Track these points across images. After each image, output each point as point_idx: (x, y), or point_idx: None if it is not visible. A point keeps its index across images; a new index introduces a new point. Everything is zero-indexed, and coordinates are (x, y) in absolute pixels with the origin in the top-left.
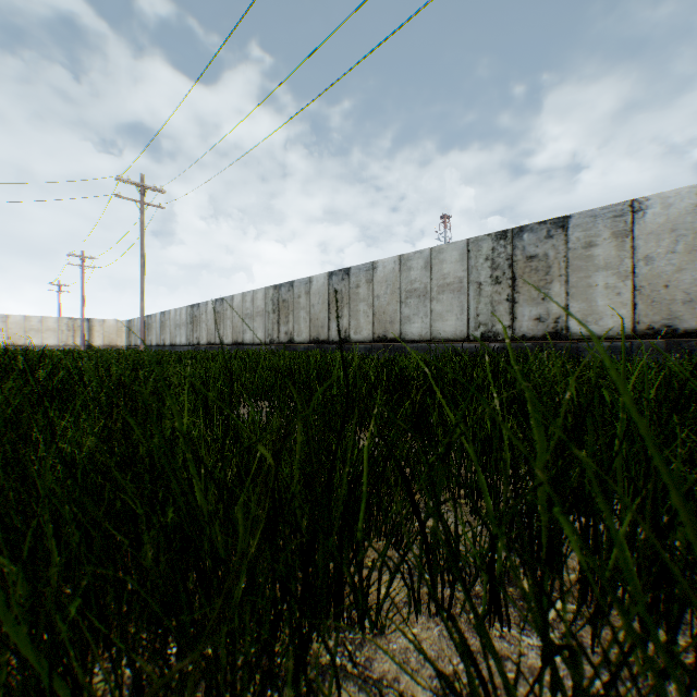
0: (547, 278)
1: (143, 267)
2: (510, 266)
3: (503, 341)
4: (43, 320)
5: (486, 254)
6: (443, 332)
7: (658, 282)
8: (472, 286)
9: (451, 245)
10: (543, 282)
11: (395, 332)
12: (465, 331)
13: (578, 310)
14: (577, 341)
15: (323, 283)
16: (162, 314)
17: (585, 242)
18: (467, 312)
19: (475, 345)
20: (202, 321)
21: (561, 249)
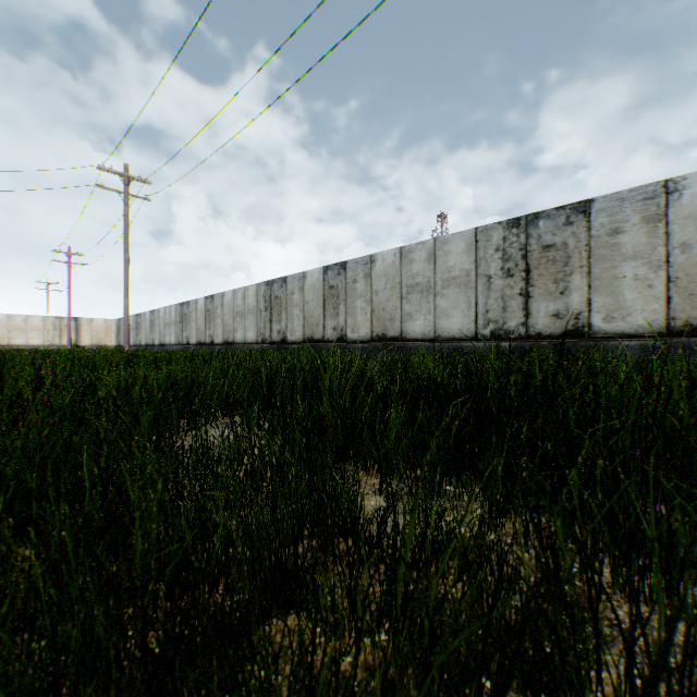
0: (566, 269)
1: (127, 262)
2: (523, 257)
3: (516, 340)
4: (27, 319)
5: (496, 244)
6: (448, 330)
7: (696, 272)
8: (480, 280)
9: (457, 235)
10: (562, 274)
11: (396, 330)
12: (473, 329)
13: (602, 305)
14: (601, 339)
15: (318, 278)
16: (152, 312)
17: (610, 228)
18: (475, 307)
19: (489, 344)
20: (191, 320)
21: (582, 237)
